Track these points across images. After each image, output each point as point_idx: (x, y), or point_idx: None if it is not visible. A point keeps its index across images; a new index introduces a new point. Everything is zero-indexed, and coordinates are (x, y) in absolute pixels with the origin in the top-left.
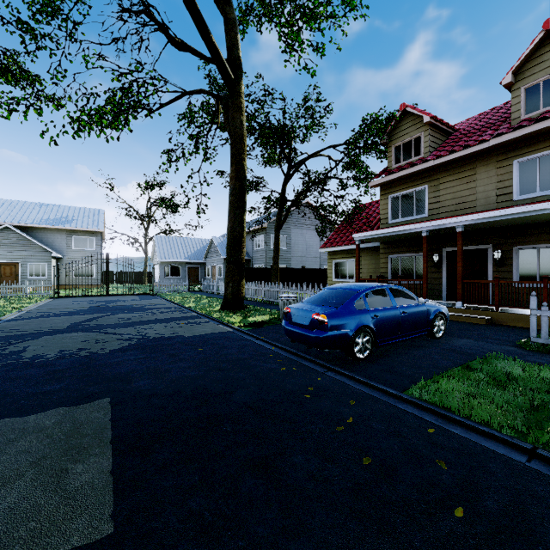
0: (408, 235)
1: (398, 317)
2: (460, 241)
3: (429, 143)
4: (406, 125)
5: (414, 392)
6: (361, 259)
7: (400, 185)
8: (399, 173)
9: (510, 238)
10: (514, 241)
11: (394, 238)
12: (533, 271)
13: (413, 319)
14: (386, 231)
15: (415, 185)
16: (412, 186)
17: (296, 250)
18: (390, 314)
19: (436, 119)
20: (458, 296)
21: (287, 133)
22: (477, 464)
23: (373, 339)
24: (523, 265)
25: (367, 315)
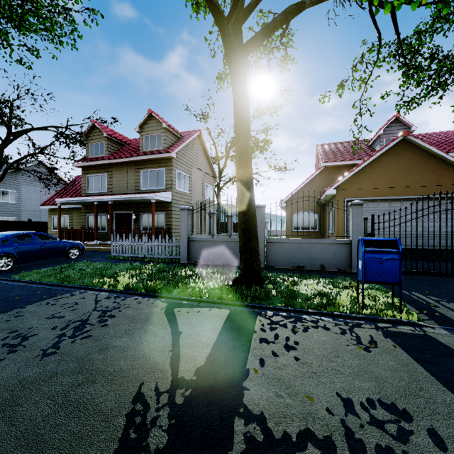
0: (91, 202)
1: (38, 248)
2: (110, 208)
3: (107, 148)
4: (96, 133)
5: (12, 276)
6: (73, 216)
7: (93, 170)
8: (90, 162)
9: (139, 208)
10: (141, 210)
11: (86, 203)
12: (147, 225)
13: (52, 249)
14: (75, 199)
15: (101, 172)
16: (99, 172)
17: (28, 204)
18: (31, 247)
19: (112, 136)
20: (110, 238)
21: (0, 107)
22: (3, 287)
23: (15, 260)
24: (144, 222)
25: (9, 248)
